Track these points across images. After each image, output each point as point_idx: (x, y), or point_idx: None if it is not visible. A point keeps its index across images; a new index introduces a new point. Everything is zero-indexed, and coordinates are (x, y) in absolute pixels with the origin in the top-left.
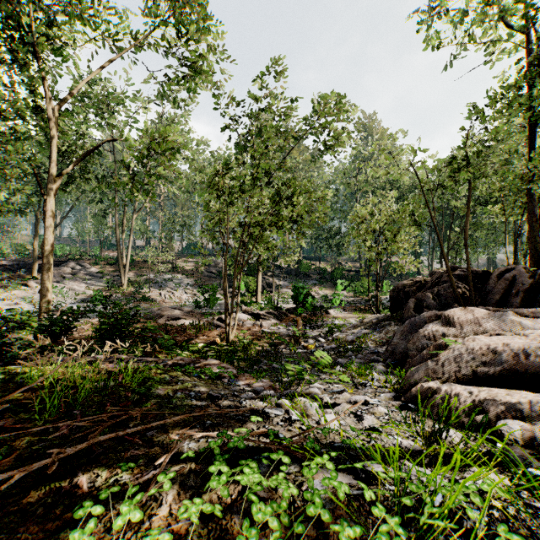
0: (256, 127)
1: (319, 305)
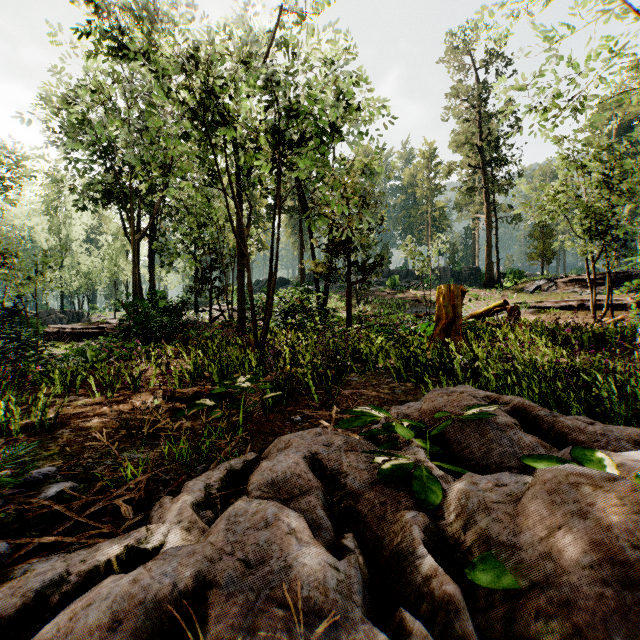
0: None
1: None
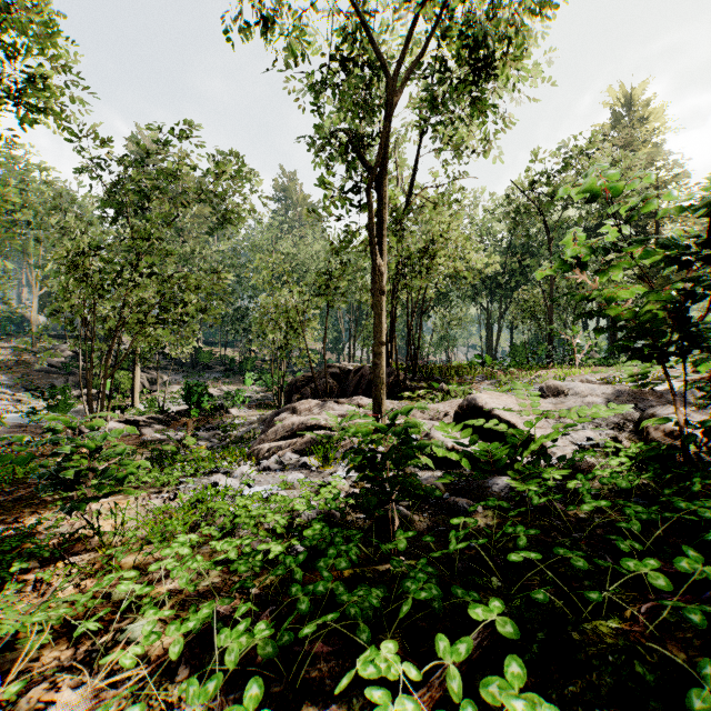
0: (132, 181)
1: (221, 404)
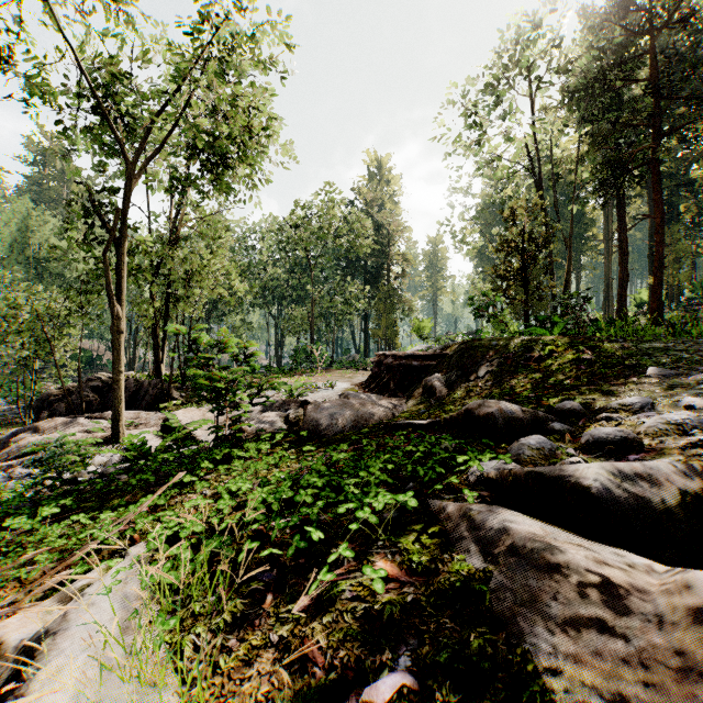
0: None
1: None
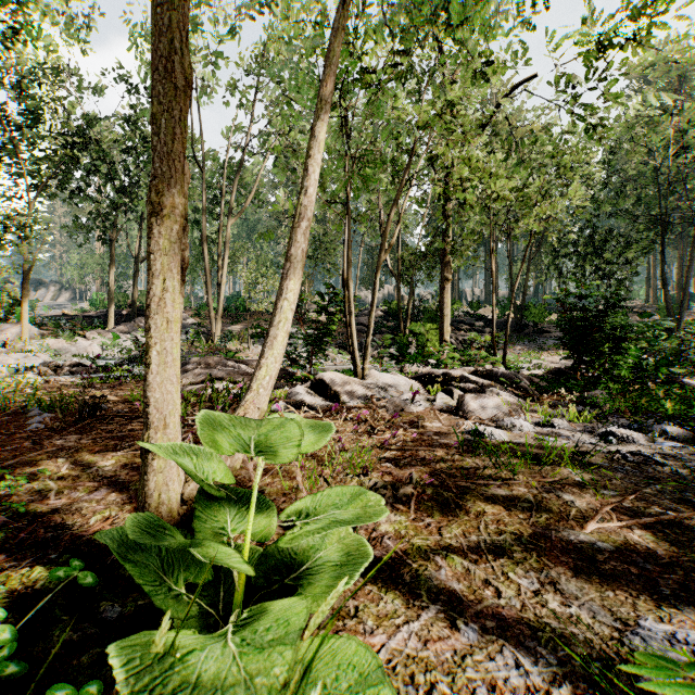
0: None
1: None
